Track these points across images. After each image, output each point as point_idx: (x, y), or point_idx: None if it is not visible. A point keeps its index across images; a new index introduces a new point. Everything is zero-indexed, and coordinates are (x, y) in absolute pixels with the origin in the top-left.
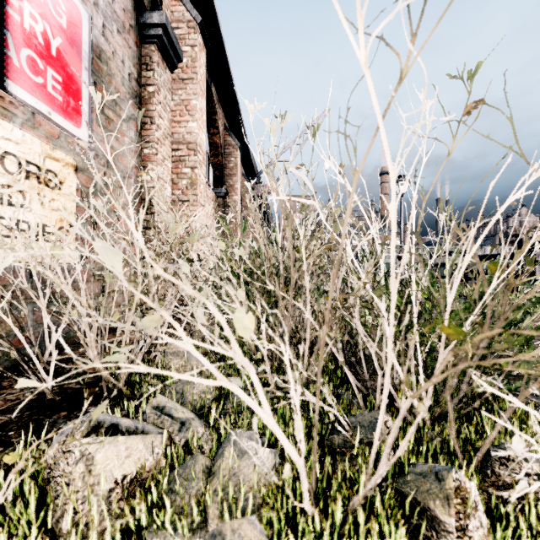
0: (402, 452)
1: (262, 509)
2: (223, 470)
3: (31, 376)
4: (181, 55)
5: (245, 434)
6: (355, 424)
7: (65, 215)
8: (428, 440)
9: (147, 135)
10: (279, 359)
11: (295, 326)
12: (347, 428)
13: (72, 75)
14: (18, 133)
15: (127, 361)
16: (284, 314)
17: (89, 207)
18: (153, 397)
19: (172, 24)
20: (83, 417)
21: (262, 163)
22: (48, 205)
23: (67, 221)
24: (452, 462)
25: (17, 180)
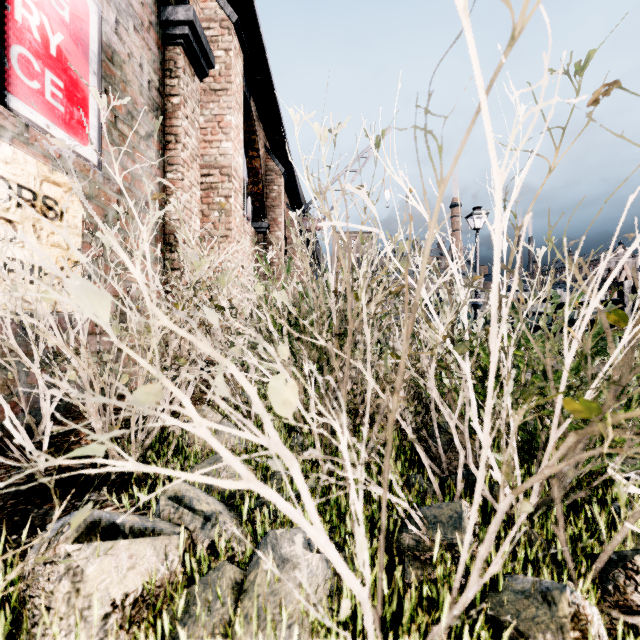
0: (500, 567)
1: (310, 639)
2: (257, 586)
3: (16, 455)
4: (213, 60)
5: (287, 536)
6: (430, 520)
7: (24, 240)
8: (526, 542)
9: (171, 156)
10: (332, 430)
11: (351, 388)
12: (420, 525)
13: (76, 80)
14: (7, 150)
15: (141, 434)
16: (339, 378)
17: (94, 241)
18: (172, 481)
19: (202, 23)
20: (72, 514)
21: (310, 181)
22: (46, 240)
23: (70, 260)
24: (559, 571)
25: (6, 208)
